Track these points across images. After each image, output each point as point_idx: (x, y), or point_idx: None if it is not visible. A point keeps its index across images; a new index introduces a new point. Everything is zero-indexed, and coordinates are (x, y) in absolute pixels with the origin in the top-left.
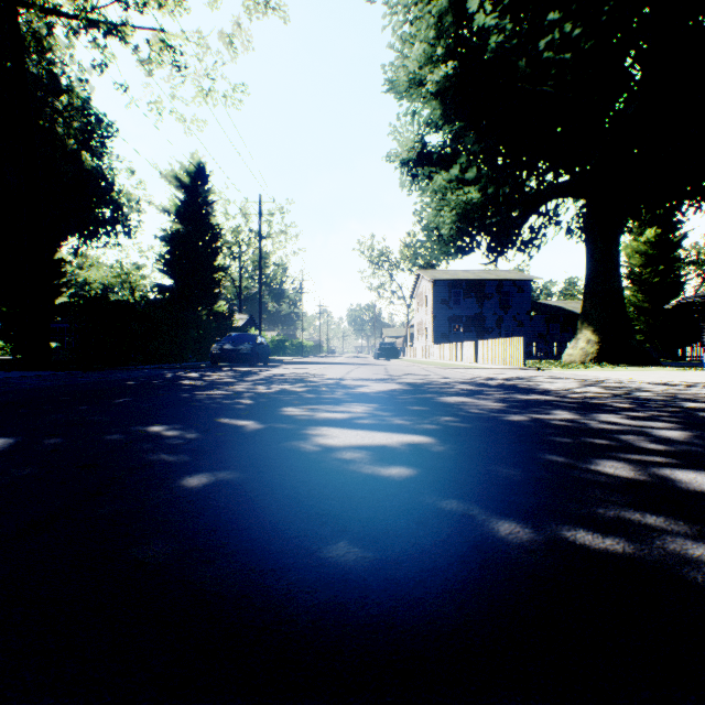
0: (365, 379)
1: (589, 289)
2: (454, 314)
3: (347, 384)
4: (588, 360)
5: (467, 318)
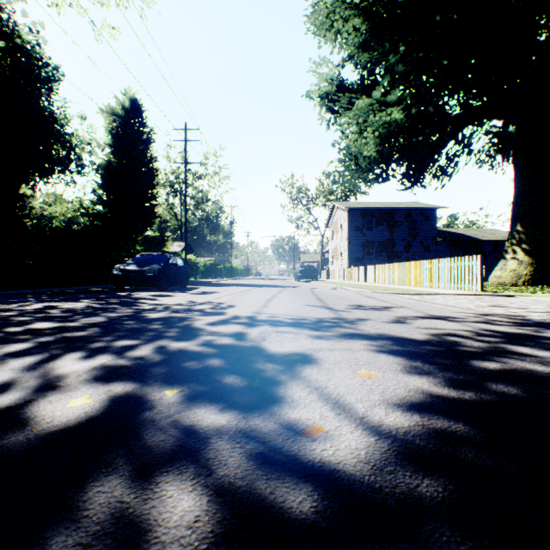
0: (295, 322)
1: (520, 208)
2: (367, 240)
3: (256, 352)
4: (521, 282)
5: (379, 244)
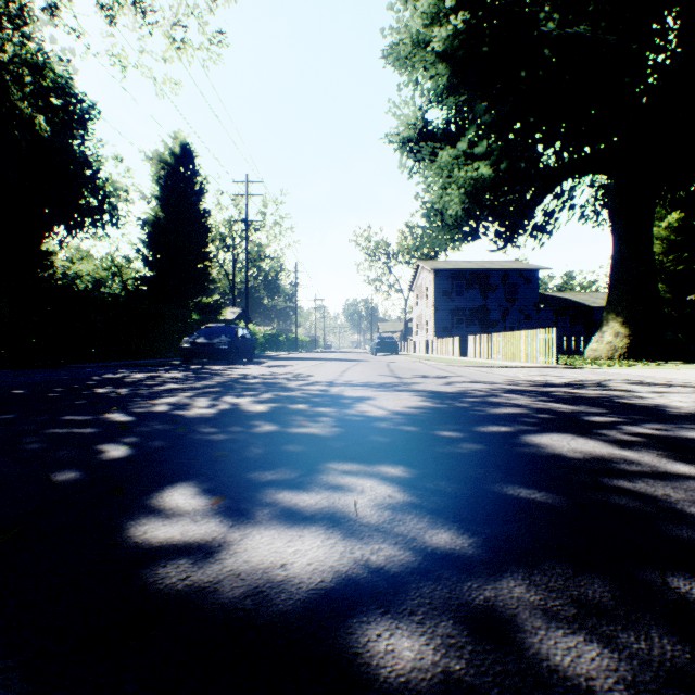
0: (365, 384)
1: (617, 275)
2: (456, 306)
3: (340, 396)
4: (617, 356)
5: (470, 311)
